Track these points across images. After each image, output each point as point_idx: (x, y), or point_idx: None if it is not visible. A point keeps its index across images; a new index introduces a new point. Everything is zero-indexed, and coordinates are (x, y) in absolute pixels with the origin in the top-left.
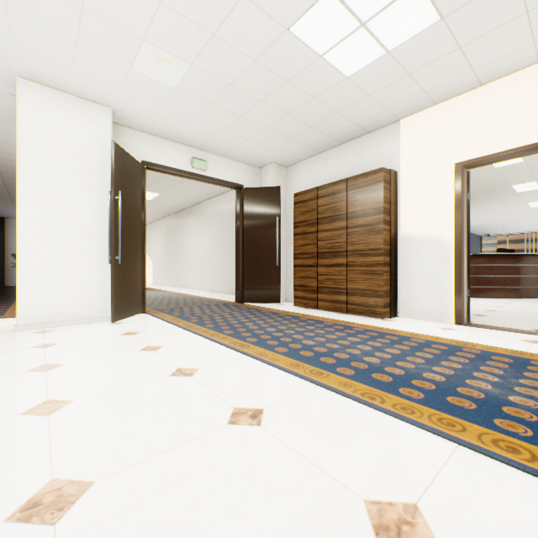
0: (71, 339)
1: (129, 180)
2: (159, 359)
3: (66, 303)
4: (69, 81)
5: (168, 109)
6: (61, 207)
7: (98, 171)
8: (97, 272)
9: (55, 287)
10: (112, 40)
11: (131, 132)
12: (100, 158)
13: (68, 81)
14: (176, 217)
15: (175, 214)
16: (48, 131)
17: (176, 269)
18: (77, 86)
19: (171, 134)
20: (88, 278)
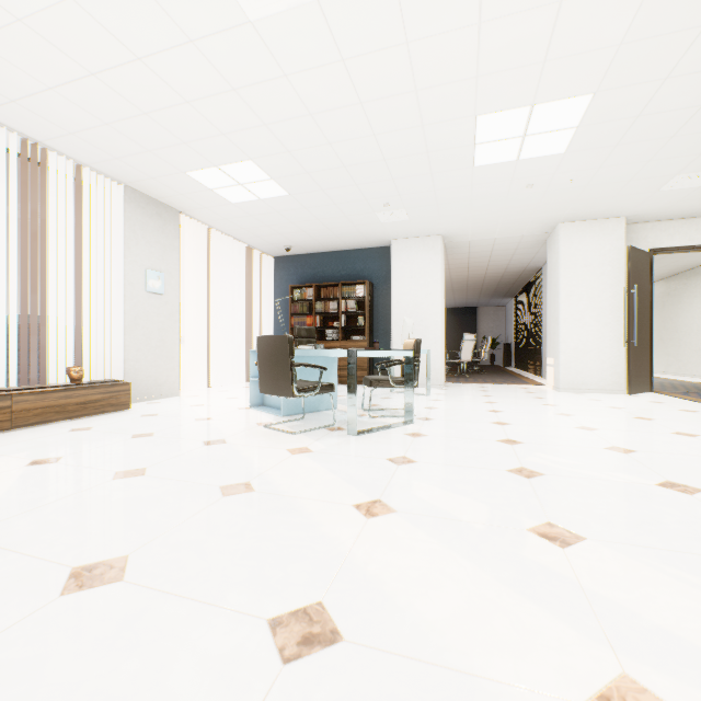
0: (608, 399)
1: (639, 272)
2: (700, 415)
3: (589, 376)
4: (595, 214)
5: (687, 200)
6: (585, 305)
7: (613, 272)
8: (611, 354)
9: (581, 364)
10: (645, 184)
11: (637, 226)
12: (614, 261)
13: (595, 214)
14: (666, 283)
15: (663, 280)
16: (577, 253)
17: (665, 351)
18: (601, 214)
19: (685, 214)
20: (605, 358)
